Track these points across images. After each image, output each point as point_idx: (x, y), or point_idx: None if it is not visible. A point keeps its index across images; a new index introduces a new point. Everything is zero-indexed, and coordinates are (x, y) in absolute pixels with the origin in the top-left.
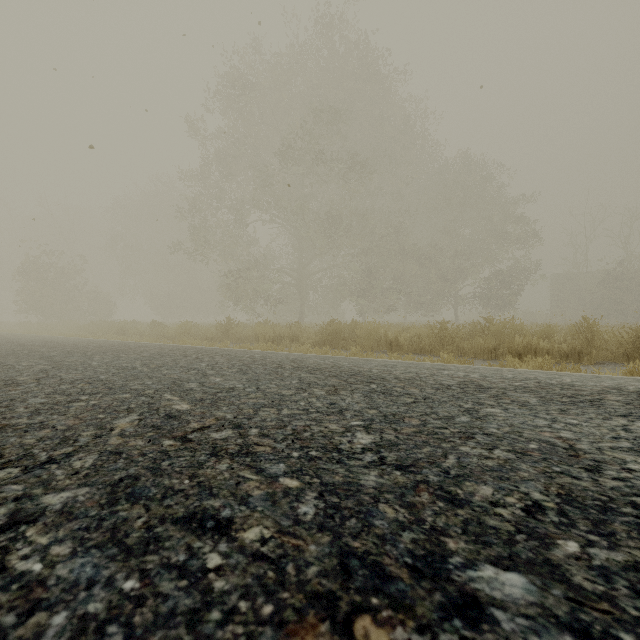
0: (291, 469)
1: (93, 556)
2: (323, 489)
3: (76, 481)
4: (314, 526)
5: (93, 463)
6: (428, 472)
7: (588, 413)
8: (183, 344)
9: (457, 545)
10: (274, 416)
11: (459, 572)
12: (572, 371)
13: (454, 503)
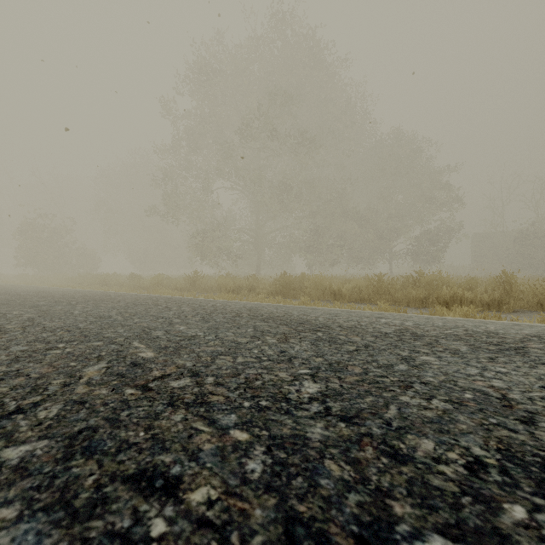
0: (242, 420)
1: (38, 521)
2: (271, 443)
3: (37, 433)
4: (261, 486)
5: (57, 413)
6: (371, 424)
7: (515, 361)
8: (156, 294)
9: (403, 510)
10: (229, 364)
11: (407, 544)
12: (494, 319)
13: (398, 459)
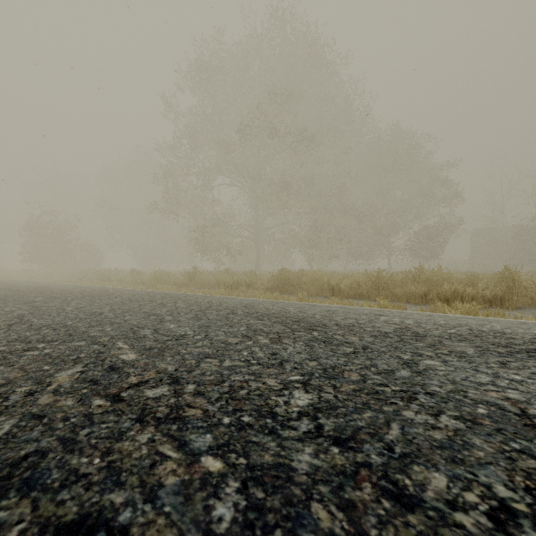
0: (217, 442)
1: None
2: (248, 475)
3: None
4: None
5: (8, 431)
6: (370, 449)
7: (529, 367)
8: (155, 289)
9: None
10: (214, 369)
11: None
12: (498, 316)
13: (403, 503)
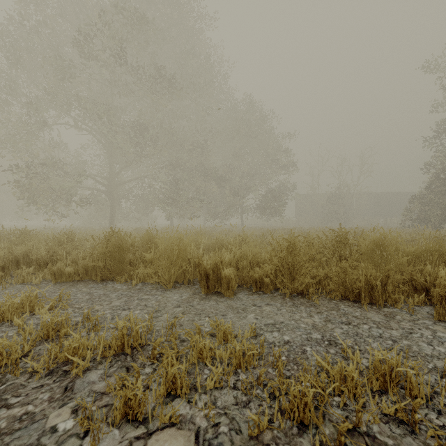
0: None
1: None
2: None
3: None
4: None
5: None
6: None
7: None
8: None
9: None
10: None
11: None
12: None
13: None
